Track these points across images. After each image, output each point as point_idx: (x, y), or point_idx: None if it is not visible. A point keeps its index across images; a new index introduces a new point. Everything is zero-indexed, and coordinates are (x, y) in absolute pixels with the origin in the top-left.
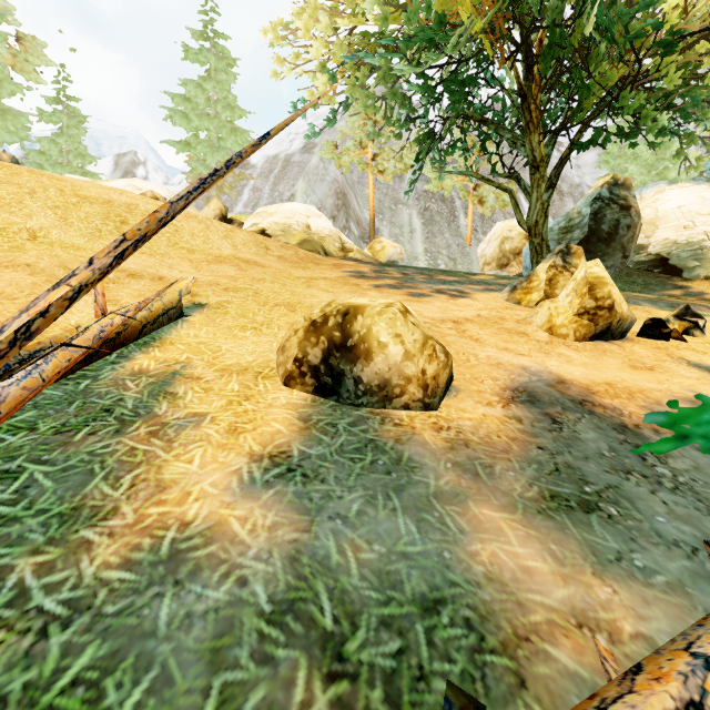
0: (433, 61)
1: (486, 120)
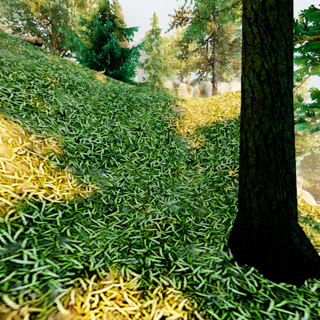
0: (25, 17)
1: (41, 36)
